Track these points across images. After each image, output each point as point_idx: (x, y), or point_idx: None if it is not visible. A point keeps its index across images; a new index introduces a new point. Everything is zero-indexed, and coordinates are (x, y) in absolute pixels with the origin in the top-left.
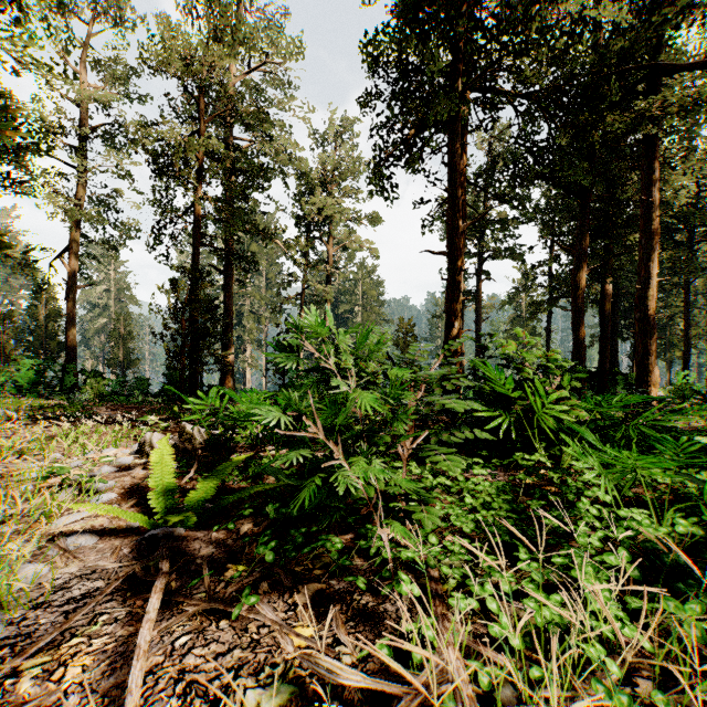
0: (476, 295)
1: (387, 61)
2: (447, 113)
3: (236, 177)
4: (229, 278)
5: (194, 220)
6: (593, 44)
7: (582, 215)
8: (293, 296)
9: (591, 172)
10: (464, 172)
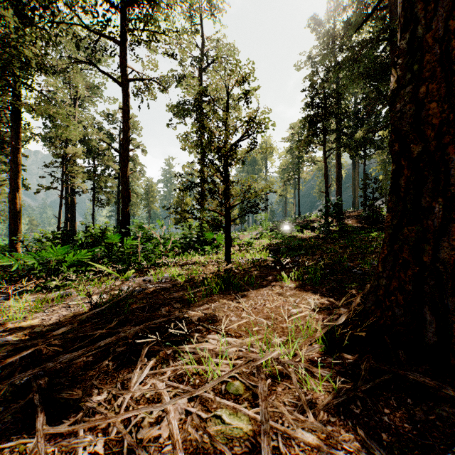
0: None
1: None
2: None
3: None
4: None
5: None
6: None
7: None
8: None
9: None
10: None
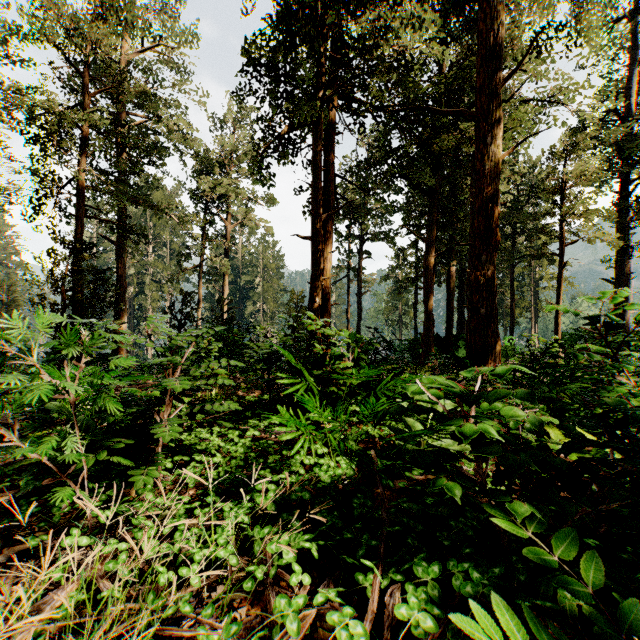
0: (358, 271)
1: (258, 64)
2: (311, 117)
3: (126, 152)
4: (122, 249)
5: (77, 191)
6: (439, 72)
7: (431, 210)
8: (190, 268)
9: (435, 176)
10: (333, 168)
